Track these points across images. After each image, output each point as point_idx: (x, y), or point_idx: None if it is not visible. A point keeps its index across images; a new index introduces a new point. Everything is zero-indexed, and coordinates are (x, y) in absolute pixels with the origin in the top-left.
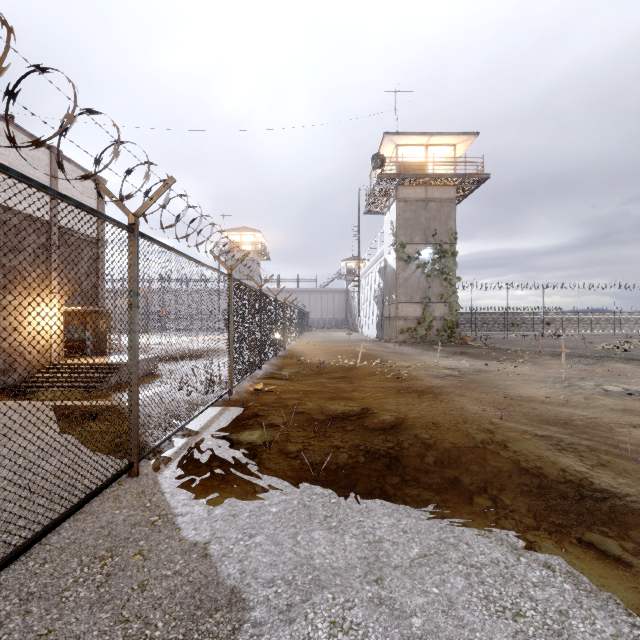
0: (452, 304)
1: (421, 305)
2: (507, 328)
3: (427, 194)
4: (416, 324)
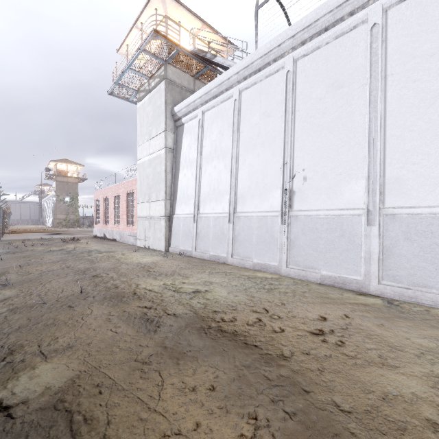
0: (77, 215)
1: (66, 215)
2: None
3: (68, 180)
4: (64, 221)
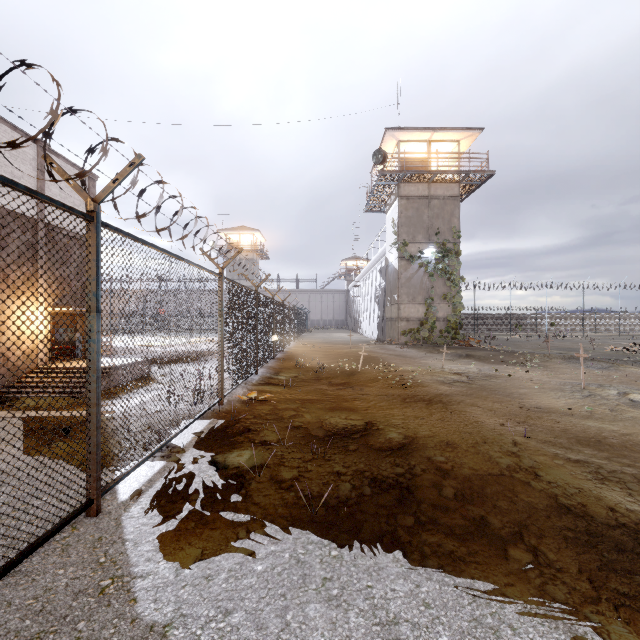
0: (456, 305)
1: (424, 306)
2: (510, 329)
3: (430, 191)
4: (419, 325)
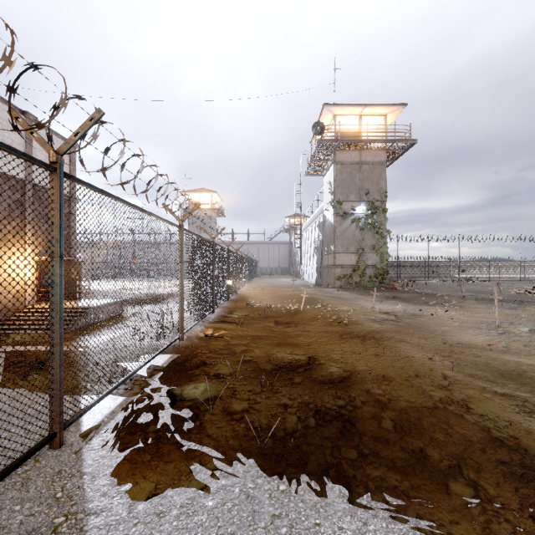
0: (383, 254)
1: (356, 255)
2: (428, 275)
3: (361, 158)
4: (351, 271)
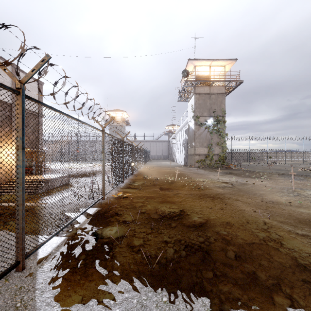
0: (223, 147)
1: (207, 148)
2: (249, 159)
3: (210, 91)
4: (205, 158)
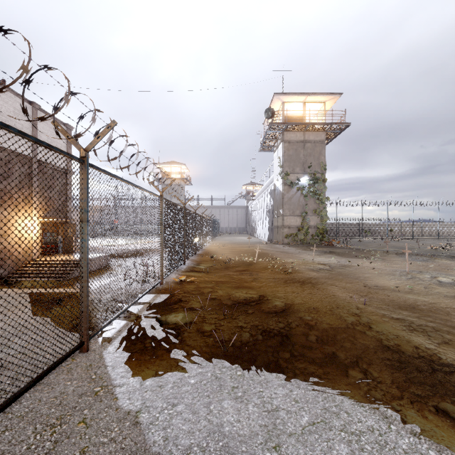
0: (323, 216)
1: (300, 217)
2: (361, 233)
3: (305, 137)
4: (297, 231)
